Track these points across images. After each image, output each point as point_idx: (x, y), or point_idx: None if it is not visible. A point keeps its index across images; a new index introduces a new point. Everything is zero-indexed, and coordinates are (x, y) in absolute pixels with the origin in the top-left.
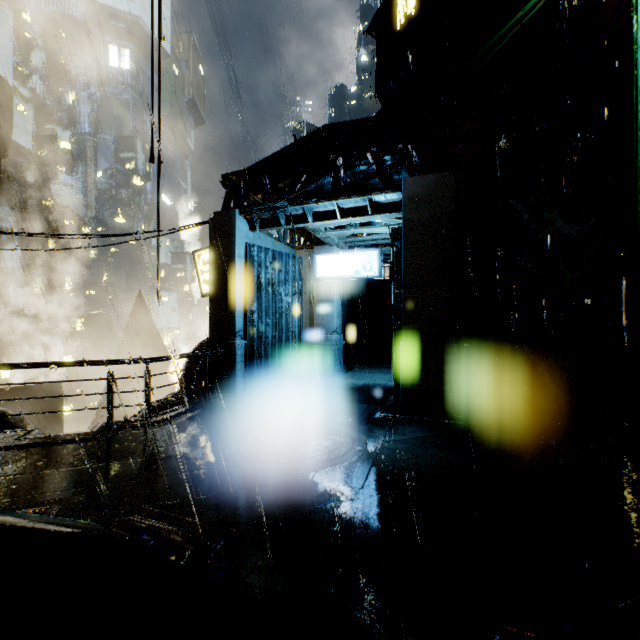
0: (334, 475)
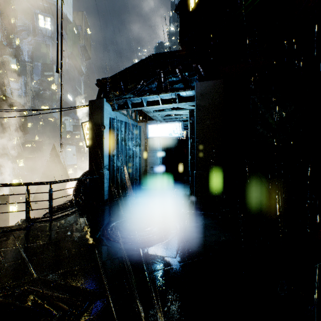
0: (159, 249)
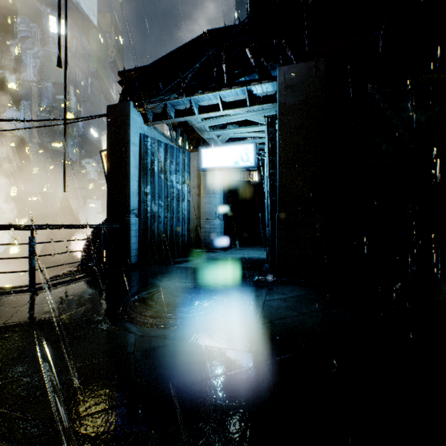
0: (217, 337)
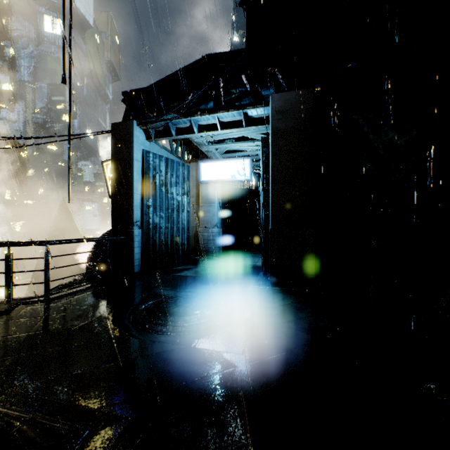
0: (216, 342)
